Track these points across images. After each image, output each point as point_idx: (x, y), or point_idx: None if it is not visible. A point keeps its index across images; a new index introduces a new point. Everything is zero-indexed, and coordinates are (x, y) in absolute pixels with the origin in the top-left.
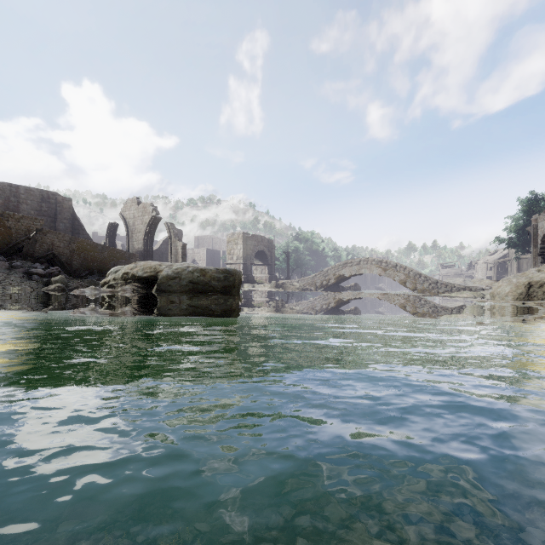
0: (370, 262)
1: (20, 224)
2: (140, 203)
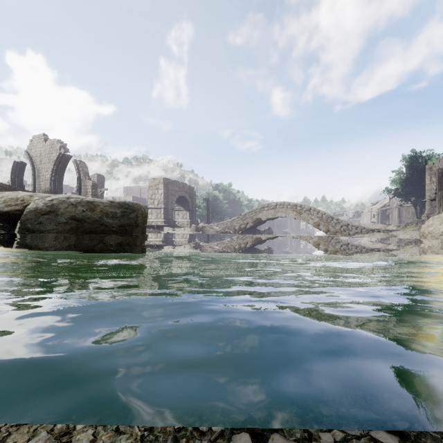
0: (285, 206)
1: None
2: (48, 140)
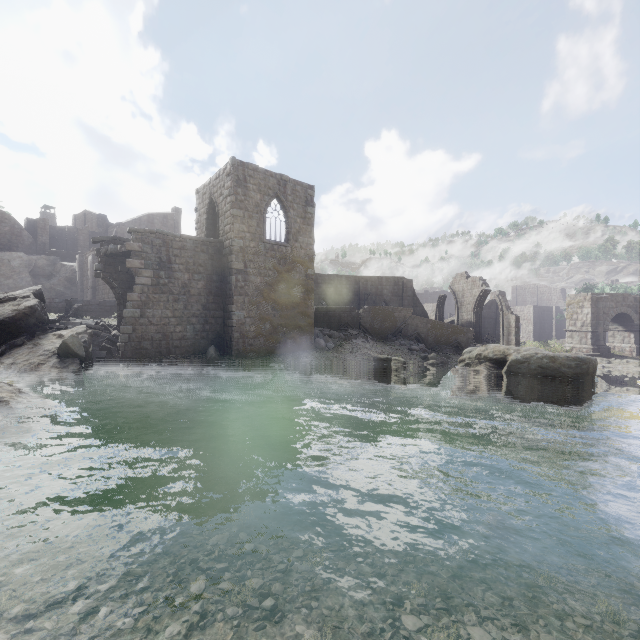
0: None
1: (400, 314)
2: (469, 276)
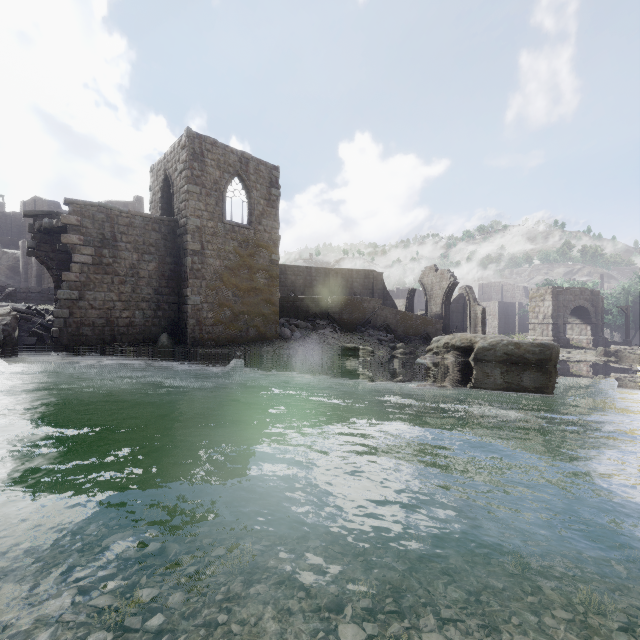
0: None
1: (369, 304)
2: (437, 269)
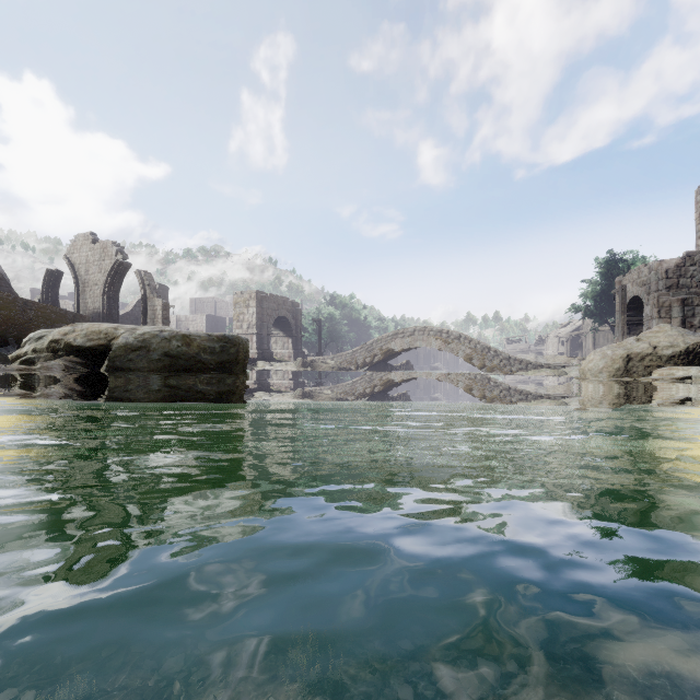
0: (426, 332)
1: None
2: (98, 241)
